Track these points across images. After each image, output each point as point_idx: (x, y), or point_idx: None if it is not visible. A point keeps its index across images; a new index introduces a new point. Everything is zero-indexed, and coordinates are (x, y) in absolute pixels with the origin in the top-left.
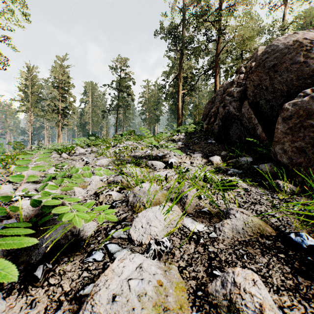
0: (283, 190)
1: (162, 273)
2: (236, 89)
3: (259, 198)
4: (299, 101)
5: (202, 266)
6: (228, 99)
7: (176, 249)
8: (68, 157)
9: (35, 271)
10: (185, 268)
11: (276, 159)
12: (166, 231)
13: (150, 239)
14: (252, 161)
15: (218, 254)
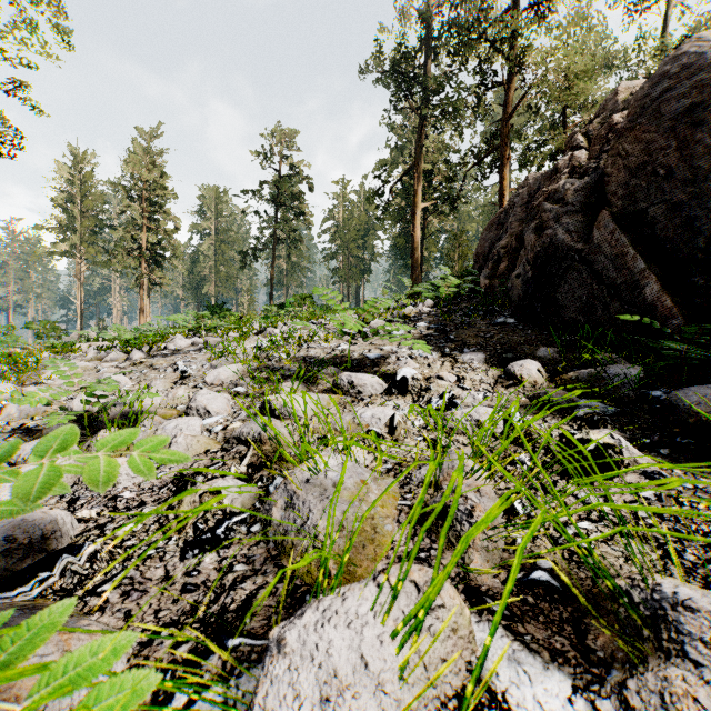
0: None
1: None
2: (572, 182)
3: None
4: None
5: None
6: (550, 209)
7: None
8: (143, 361)
9: None
10: None
11: None
12: None
13: None
14: (644, 377)
15: None
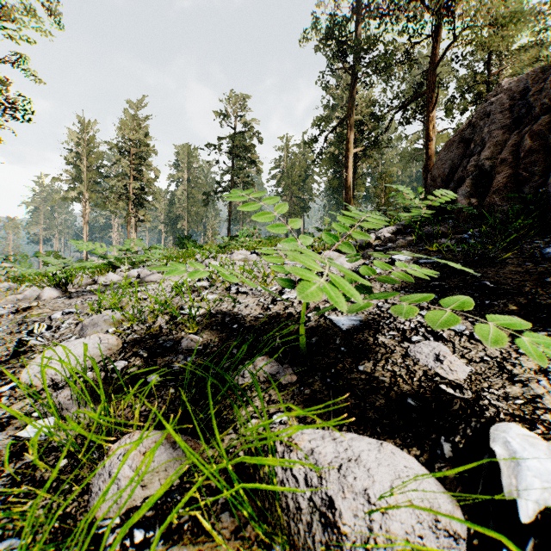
0: None
1: None
2: None
3: None
4: None
5: None
6: None
7: None
8: (32, 306)
9: None
10: None
11: None
12: None
13: None
14: None
15: None
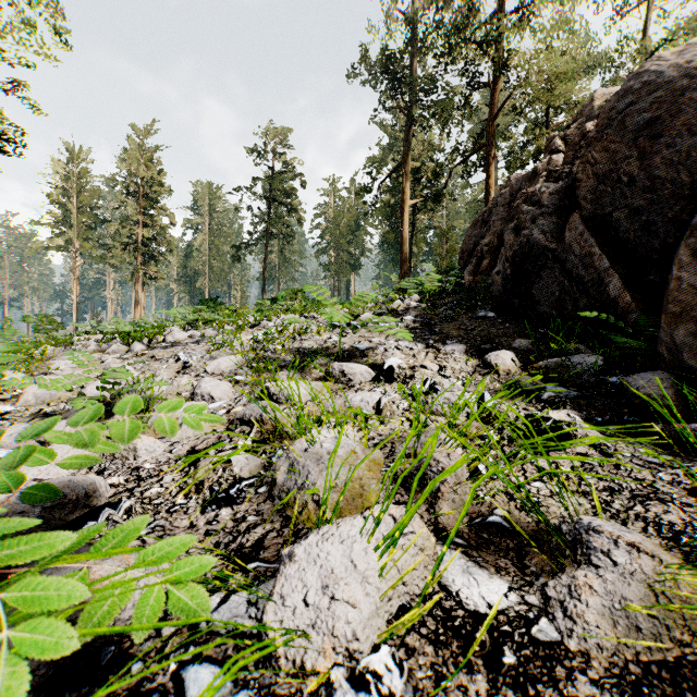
0: None
1: None
2: (548, 186)
3: (649, 477)
4: None
5: None
6: (527, 211)
7: None
8: (145, 352)
9: None
10: None
11: (679, 361)
12: (386, 614)
13: (333, 664)
14: (604, 365)
15: None
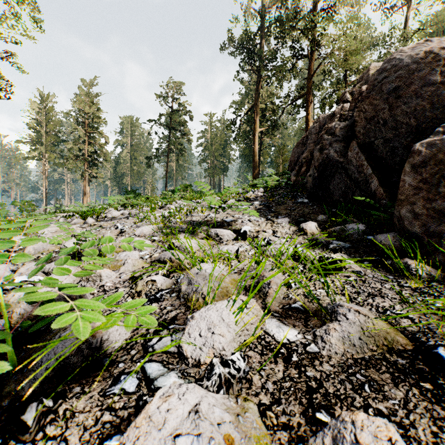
0: (415, 274)
1: (233, 420)
2: (339, 124)
3: (379, 287)
4: (436, 140)
5: (298, 403)
6: (327, 139)
7: (255, 373)
8: (95, 223)
9: (23, 413)
10: (269, 407)
11: (403, 226)
12: (238, 342)
13: (213, 357)
14: (365, 229)
15: (322, 383)
